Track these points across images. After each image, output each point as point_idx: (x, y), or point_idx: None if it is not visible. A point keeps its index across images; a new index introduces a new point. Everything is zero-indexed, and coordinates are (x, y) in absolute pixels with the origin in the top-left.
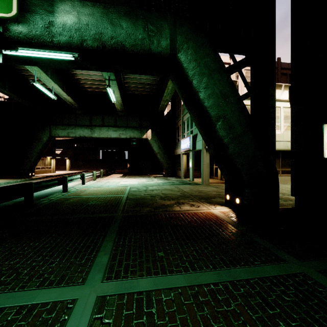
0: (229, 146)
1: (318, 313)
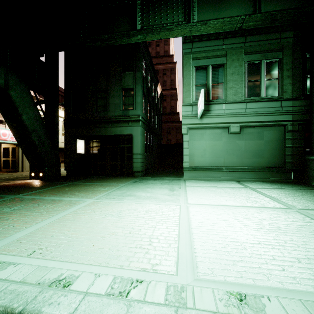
0: (38, 146)
1: (77, 185)
